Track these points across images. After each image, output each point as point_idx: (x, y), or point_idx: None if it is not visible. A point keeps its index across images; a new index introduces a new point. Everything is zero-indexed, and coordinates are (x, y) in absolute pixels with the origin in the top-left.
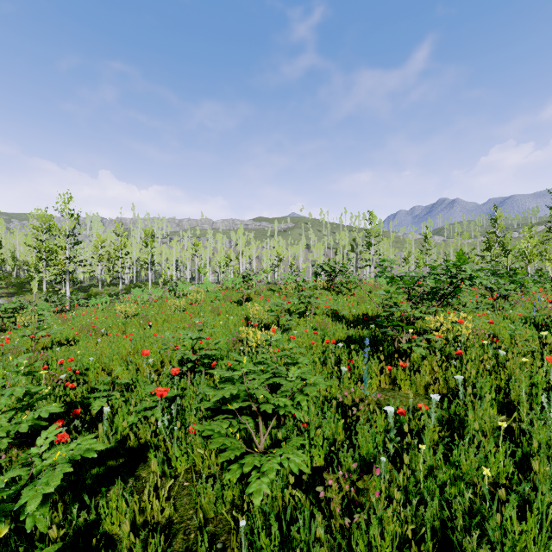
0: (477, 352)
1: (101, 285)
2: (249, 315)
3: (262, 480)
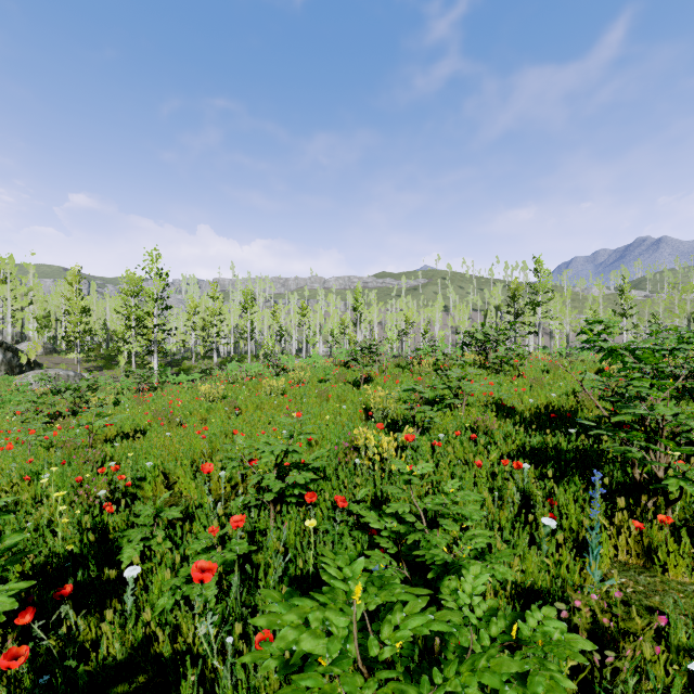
0: None
1: (195, 357)
2: (369, 402)
3: None
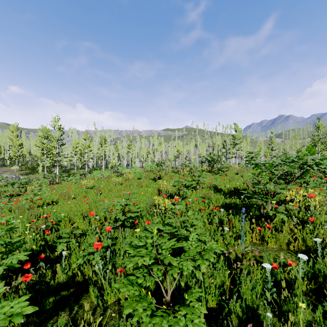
0: (323, 218)
1: (76, 168)
2: (160, 187)
3: None
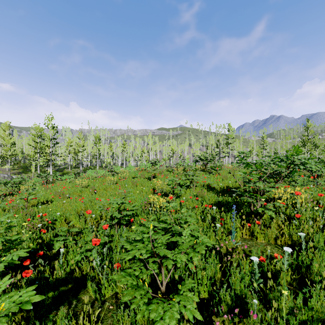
0: (309, 214)
1: (70, 167)
2: (155, 186)
3: (164, 321)
